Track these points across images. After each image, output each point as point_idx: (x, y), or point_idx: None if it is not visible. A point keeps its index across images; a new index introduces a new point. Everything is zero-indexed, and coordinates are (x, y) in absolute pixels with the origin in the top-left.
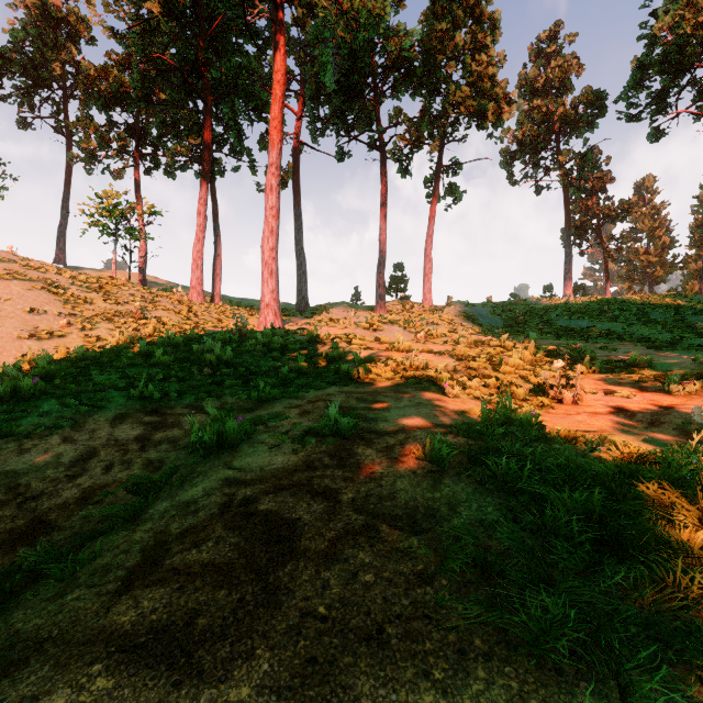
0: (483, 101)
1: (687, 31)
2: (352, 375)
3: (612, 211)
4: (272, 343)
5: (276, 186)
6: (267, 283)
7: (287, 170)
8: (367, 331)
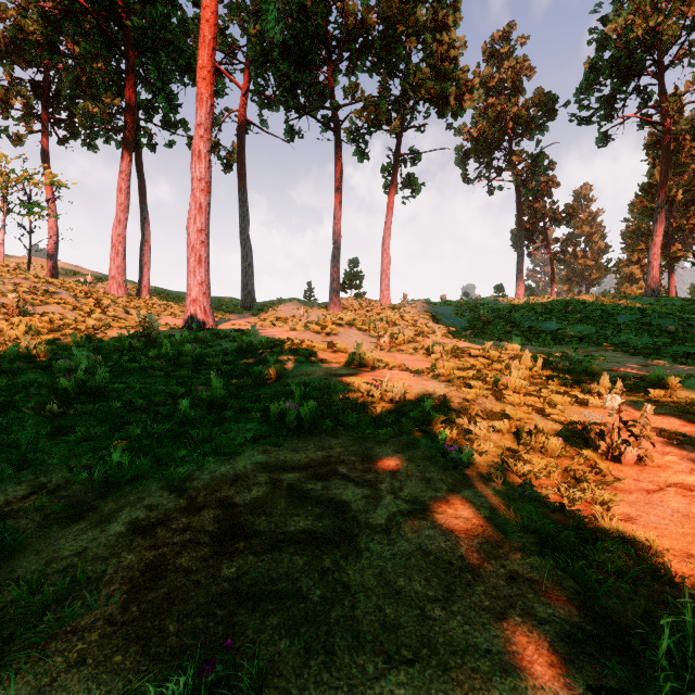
0: (445, 84)
1: (637, 35)
2: (288, 421)
3: (558, 214)
4: (184, 354)
5: (205, 152)
6: (194, 273)
7: (231, 151)
8: (318, 335)
